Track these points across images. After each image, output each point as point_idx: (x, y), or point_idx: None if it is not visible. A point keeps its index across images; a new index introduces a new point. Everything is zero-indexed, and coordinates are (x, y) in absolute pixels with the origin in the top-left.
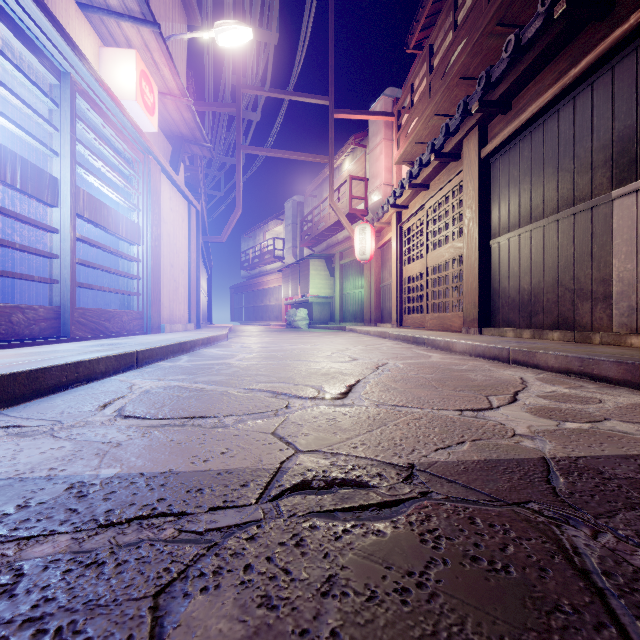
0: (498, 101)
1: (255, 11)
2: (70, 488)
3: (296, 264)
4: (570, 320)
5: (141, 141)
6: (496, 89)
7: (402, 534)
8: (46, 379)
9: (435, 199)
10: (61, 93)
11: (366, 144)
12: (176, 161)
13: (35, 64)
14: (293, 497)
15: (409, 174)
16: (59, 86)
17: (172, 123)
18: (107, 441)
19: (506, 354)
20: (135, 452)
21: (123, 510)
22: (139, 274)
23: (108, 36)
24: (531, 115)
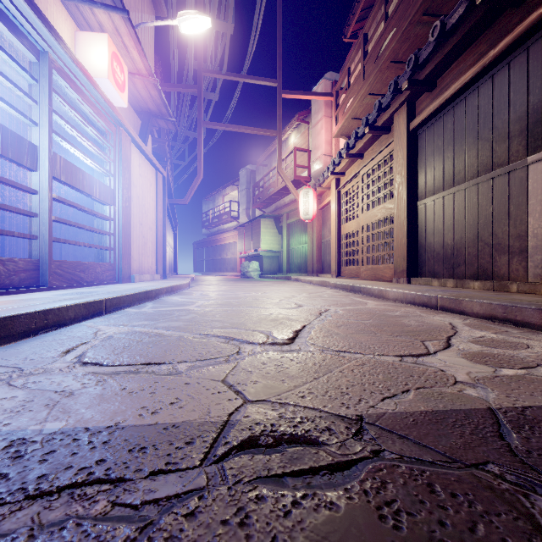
0: (425, 80)
1: (214, 5)
2: (8, 446)
3: (249, 223)
4: (489, 271)
5: (113, 114)
6: (423, 69)
7: (358, 508)
8: (15, 326)
9: (369, 167)
10: (39, 70)
11: (309, 121)
12: (145, 133)
13: (15, 43)
14: (240, 457)
15: (346, 145)
16: (38, 63)
17: (141, 100)
18: (60, 390)
19: (434, 301)
20: (85, 402)
21: (57, 475)
22: (111, 231)
23: (83, 22)
24: (454, 92)
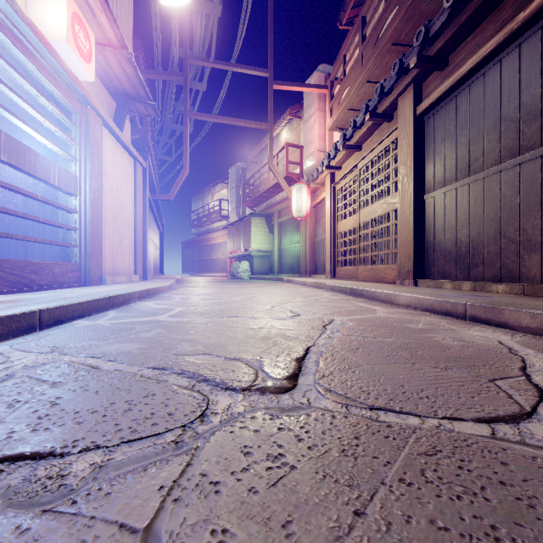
0: (435, 56)
1: None
2: None
3: (239, 222)
4: (515, 272)
5: (76, 89)
6: (434, 44)
7: None
8: None
9: (368, 159)
10: None
11: (301, 115)
12: (120, 117)
13: None
14: None
15: (343, 136)
16: None
17: (115, 79)
18: None
19: (461, 309)
20: None
21: None
22: (76, 225)
23: None
24: (472, 67)
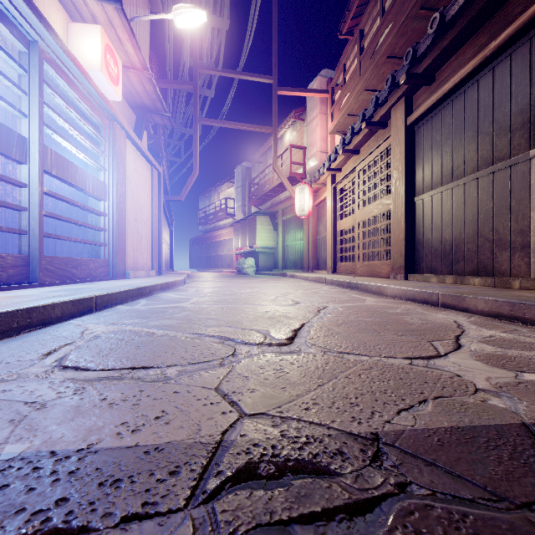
0: (423, 74)
1: (209, 1)
2: None
3: (245, 220)
4: (489, 267)
5: (106, 108)
6: (421, 63)
7: None
8: None
9: (365, 162)
10: (29, 60)
11: (304, 118)
12: (140, 128)
13: (3, 31)
14: (235, 494)
15: (342, 141)
16: (27, 53)
17: (136, 95)
18: (31, 401)
19: (435, 298)
20: (57, 417)
21: (3, 523)
22: (105, 226)
23: (76, 13)
24: (453, 85)
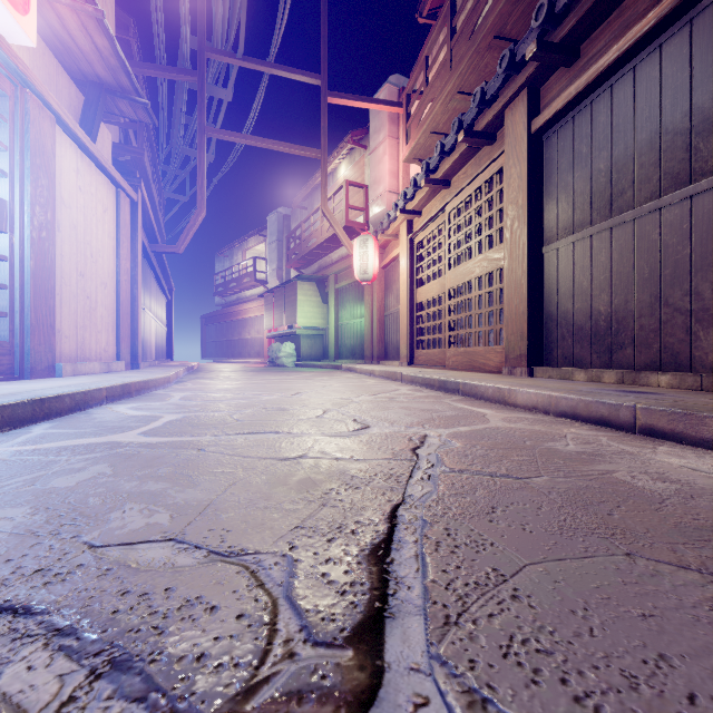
0: (562, 44)
1: None
2: None
3: (281, 288)
4: (683, 357)
5: (1, 55)
6: (560, 25)
7: None
8: None
9: (460, 198)
10: None
11: (366, 144)
12: (91, 119)
13: None
14: None
15: (426, 166)
16: None
17: (80, 56)
18: None
19: (627, 416)
20: None
21: None
22: (4, 280)
23: None
24: (618, 56)
